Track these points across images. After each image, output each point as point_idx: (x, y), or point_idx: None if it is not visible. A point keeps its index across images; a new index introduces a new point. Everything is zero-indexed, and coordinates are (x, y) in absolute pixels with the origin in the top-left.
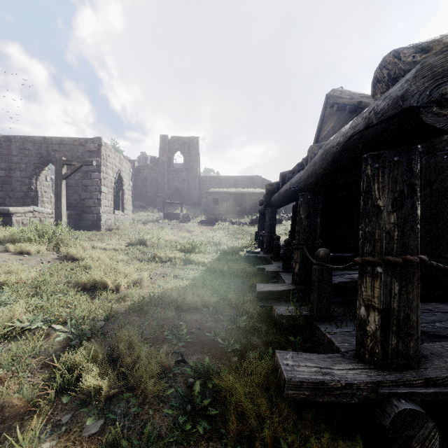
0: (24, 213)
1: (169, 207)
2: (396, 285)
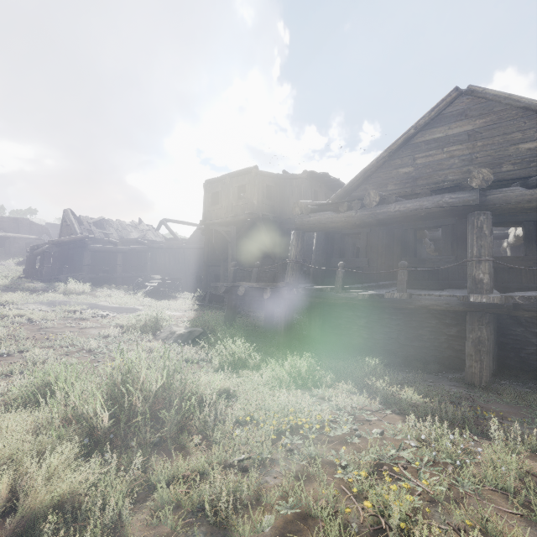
0: None
1: None
2: (47, 268)
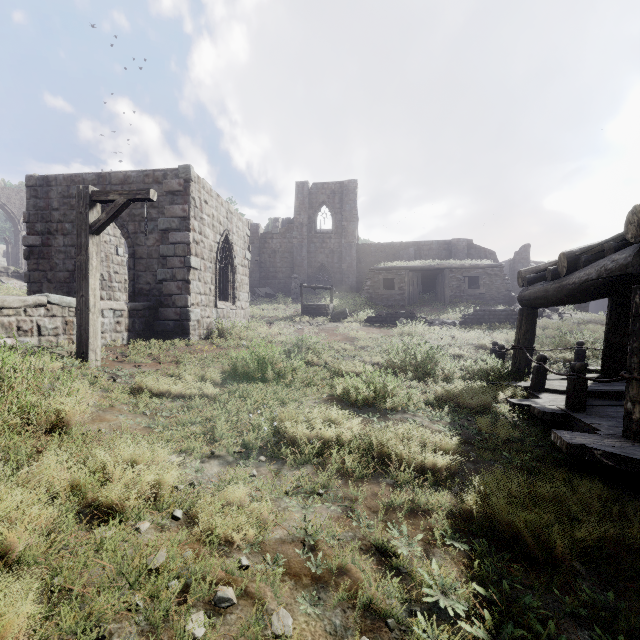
0: (23, 309)
1: (309, 295)
2: None
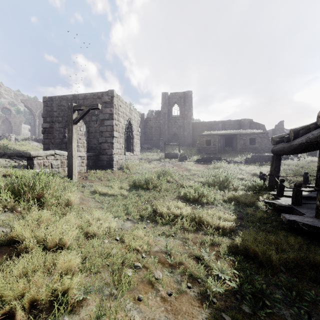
0: (45, 156)
1: (168, 148)
2: None
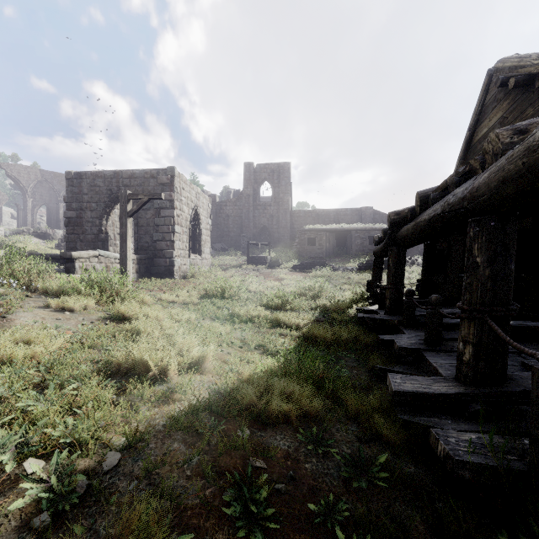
0: (88, 258)
1: (254, 249)
2: None
